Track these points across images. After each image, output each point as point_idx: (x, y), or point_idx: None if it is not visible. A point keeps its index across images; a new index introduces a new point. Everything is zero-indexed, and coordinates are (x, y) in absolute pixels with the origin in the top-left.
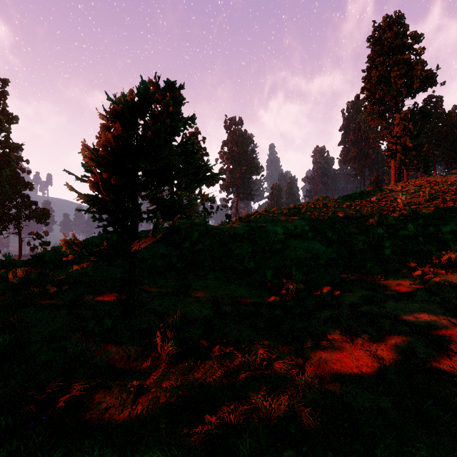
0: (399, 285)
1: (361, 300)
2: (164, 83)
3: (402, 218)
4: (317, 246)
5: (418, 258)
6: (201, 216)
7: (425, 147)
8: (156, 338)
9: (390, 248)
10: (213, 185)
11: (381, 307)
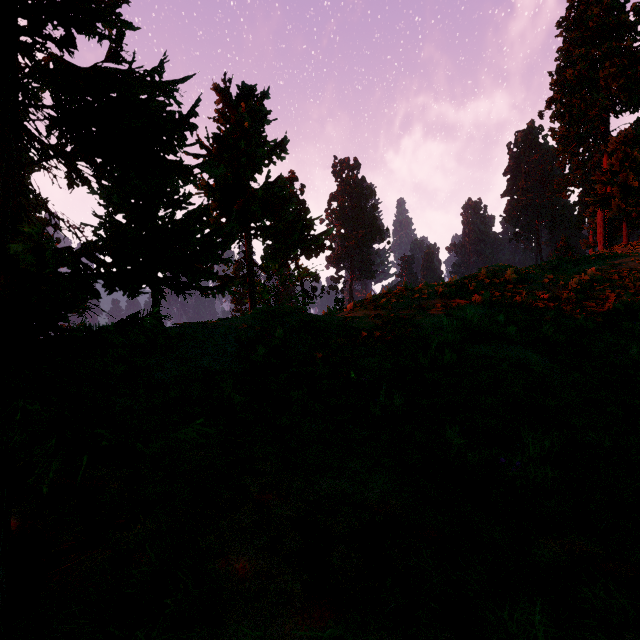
0: None
1: None
2: (238, 88)
3: None
4: (532, 358)
5: None
6: (297, 300)
7: None
8: None
9: None
10: (317, 255)
11: None
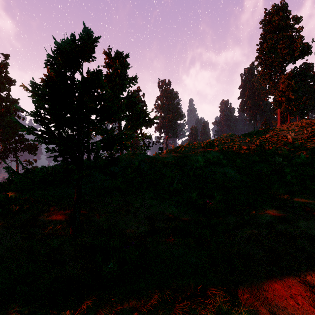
0: (304, 205)
1: (275, 219)
2: (115, 53)
3: (292, 150)
4: (230, 171)
5: (314, 182)
6: (141, 148)
7: (304, 98)
8: (98, 256)
9: (291, 174)
10: (150, 127)
11: (295, 226)
